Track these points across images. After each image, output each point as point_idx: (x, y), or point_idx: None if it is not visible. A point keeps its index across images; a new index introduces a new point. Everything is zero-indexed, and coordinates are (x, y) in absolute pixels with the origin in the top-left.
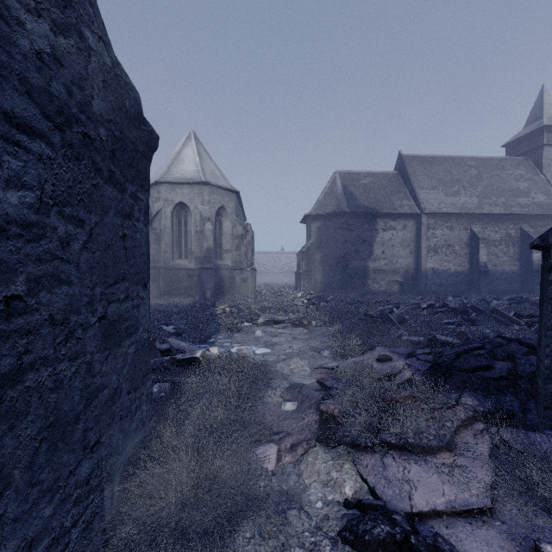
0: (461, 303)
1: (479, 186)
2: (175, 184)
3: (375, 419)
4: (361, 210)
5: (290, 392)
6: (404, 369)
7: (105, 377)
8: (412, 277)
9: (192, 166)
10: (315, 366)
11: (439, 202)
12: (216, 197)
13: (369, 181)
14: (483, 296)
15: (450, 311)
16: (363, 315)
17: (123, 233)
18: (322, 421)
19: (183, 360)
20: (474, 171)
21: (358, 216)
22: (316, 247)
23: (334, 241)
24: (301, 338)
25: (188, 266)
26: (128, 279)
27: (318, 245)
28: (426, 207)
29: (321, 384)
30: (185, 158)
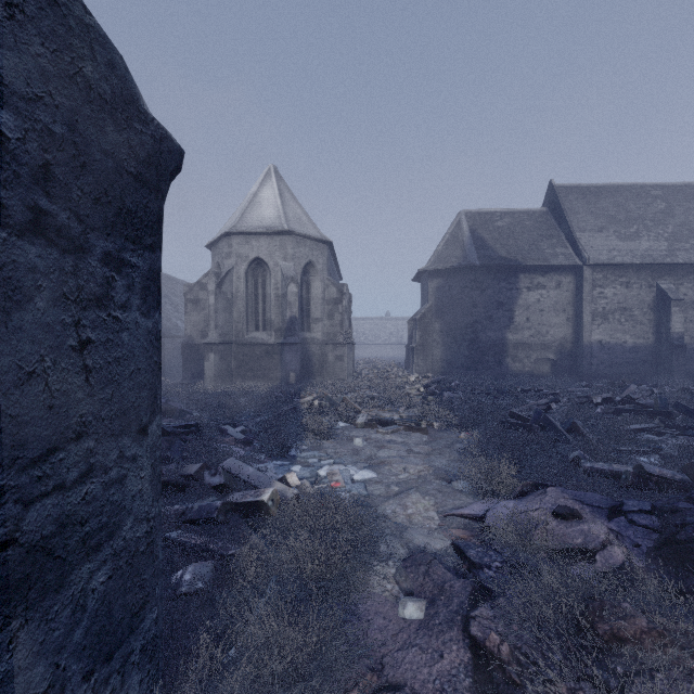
0: (657, 398)
1: (668, 225)
2: (250, 234)
3: (592, 690)
4: (497, 262)
5: (410, 572)
6: (611, 542)
7: (8, 684)
8: (570, 353)
9: (272, 210)
10: (445, 511)
11: (609, 248)
12: (302, 251)
13: (507, 223)
14: (680, 382)
15: (641, 411)
16: (508, 415)
17: (81, 338)
18: (475, 661)
19: (243, 505)
20: (661, 203)
21: (492, 271)
22: (434, 312)
23: (458, 305)
24: (419, 451)
25: (266, 341)
26: (95, 430)
27: (437, 310)
28: (590, 256)
29: (460, 553)
30: (264, 200)
